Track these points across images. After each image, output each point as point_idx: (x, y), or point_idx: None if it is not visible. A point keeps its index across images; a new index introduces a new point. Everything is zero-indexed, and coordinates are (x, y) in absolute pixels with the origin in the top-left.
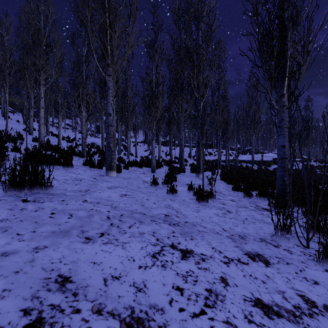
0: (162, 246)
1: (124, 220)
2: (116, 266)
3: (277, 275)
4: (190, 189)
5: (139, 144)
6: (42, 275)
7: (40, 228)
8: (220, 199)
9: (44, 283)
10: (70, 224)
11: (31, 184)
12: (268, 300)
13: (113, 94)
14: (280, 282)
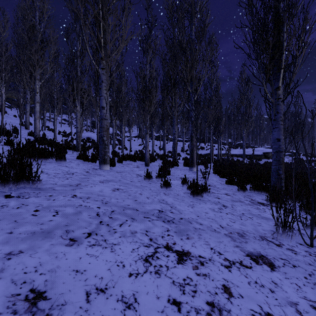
0: (156, 247)
1: (115, 217)
2: (102, 275)
3: (285, 282)
4: (184, 183)
5: (133, 138)
6: (10, 291)
7: (19, 229)
8: (214, 193)
9: (11, 302)
10: (54, 223)
11: (16, 178)
12: (280, 315)
13: (106, 87)
14: (289, 290)
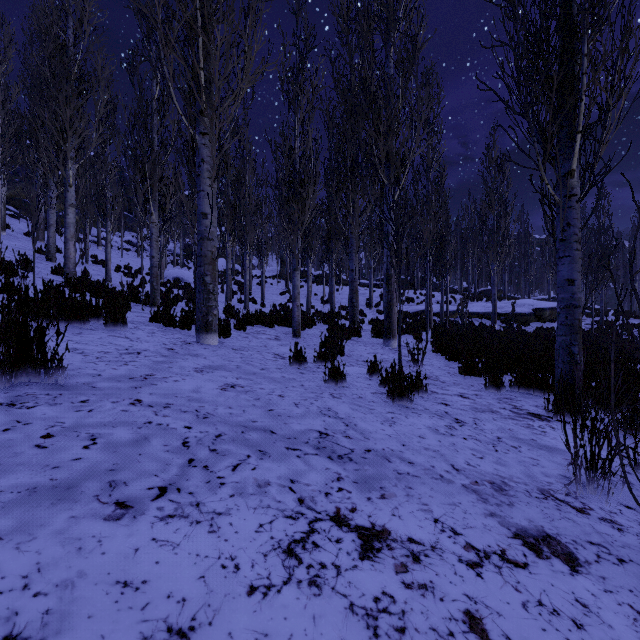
0: (312, 519)
1: (222, 450)
2: (184, 592)
3: (606, 601)
4: (374, 371)
5: (270, 280)
6: None
7: (0, 480)
8: (436, 393)
9: None
10: (84, 465)
11: (10, 363)
12: None
13: (211, 173)
14: (617, 621)
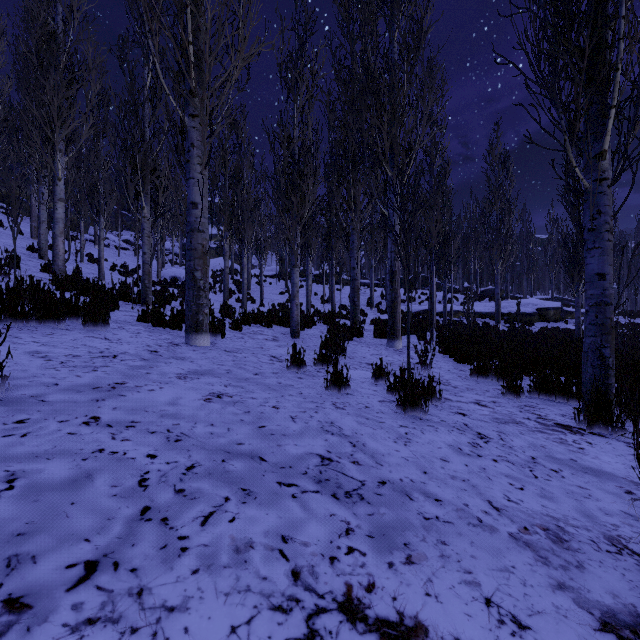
0: (312, 610)
1: (192, 490)
2: None
3: None
4: (379, 376)
5: (269, 280)
6: None
7: None
8: (450, 401)
9: None
10: None
11: None
12: None
13: (201, 159)
14: None
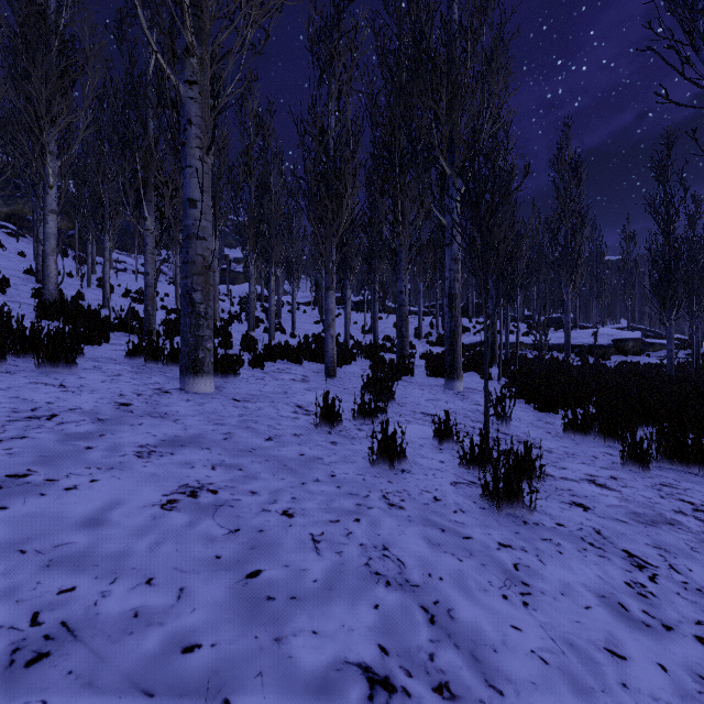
0: None
1: None
2: None
3: None
4: (445, 436)
5: (303, 307)
6: None
7: None
8: (552, 478)
9: None
10: None
11: None
12: None
13: (201, 141)
14: None
